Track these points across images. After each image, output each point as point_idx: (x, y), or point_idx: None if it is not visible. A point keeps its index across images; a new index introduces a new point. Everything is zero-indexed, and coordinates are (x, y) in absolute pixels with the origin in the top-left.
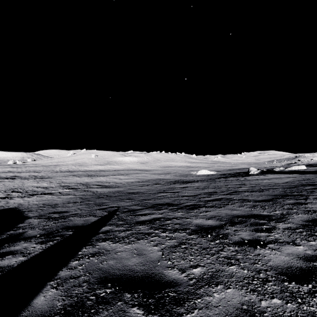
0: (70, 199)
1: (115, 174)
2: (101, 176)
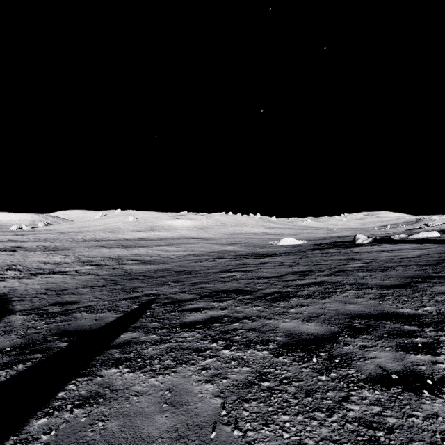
0: (89, 281)
1: (160, 244)
2: (141, 247)
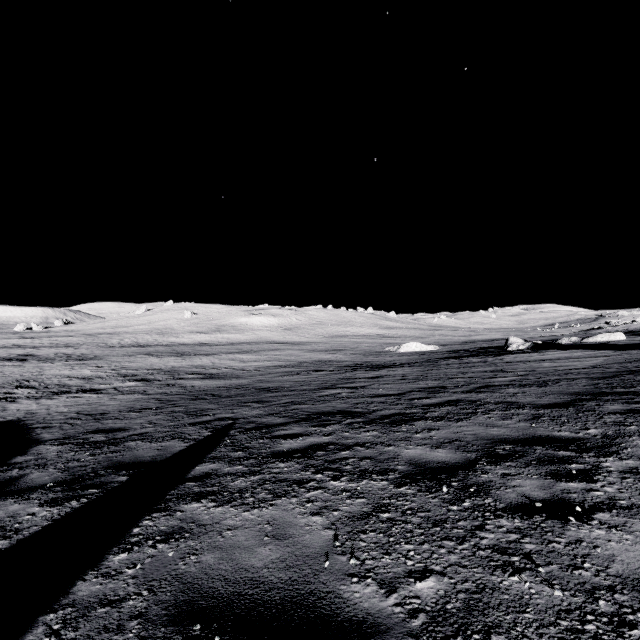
0: (136, 402)
1: (231, 351)
2: (204, 355)
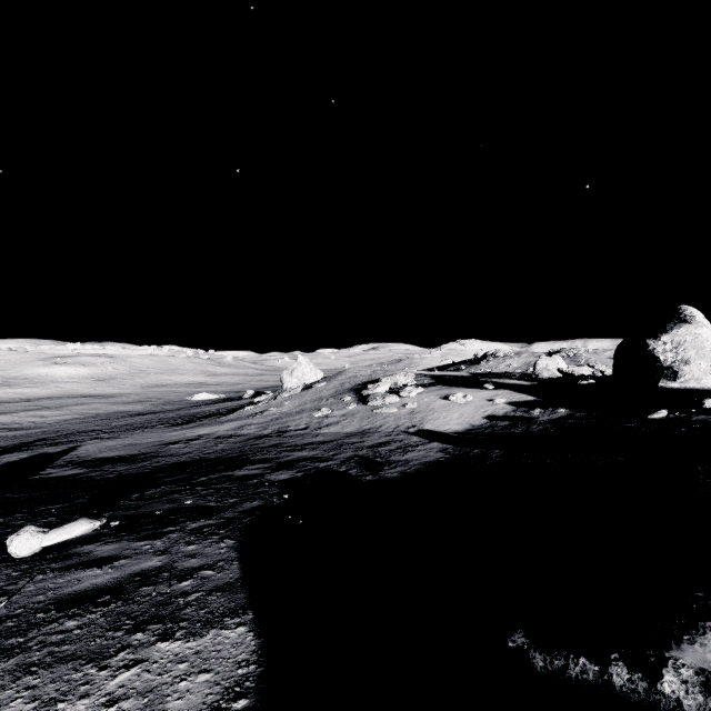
0: None
1: (30, 409)
2: None
